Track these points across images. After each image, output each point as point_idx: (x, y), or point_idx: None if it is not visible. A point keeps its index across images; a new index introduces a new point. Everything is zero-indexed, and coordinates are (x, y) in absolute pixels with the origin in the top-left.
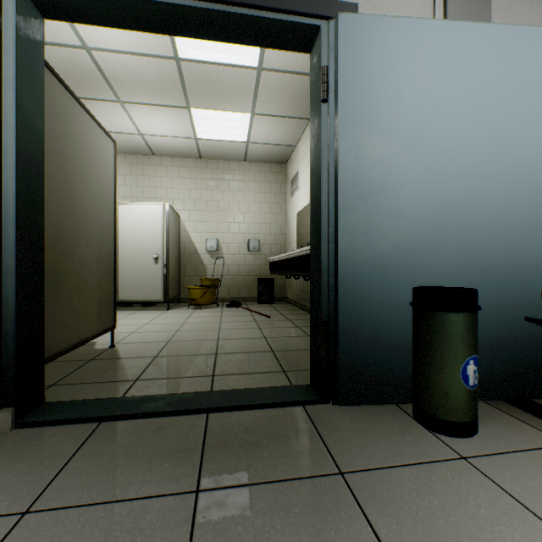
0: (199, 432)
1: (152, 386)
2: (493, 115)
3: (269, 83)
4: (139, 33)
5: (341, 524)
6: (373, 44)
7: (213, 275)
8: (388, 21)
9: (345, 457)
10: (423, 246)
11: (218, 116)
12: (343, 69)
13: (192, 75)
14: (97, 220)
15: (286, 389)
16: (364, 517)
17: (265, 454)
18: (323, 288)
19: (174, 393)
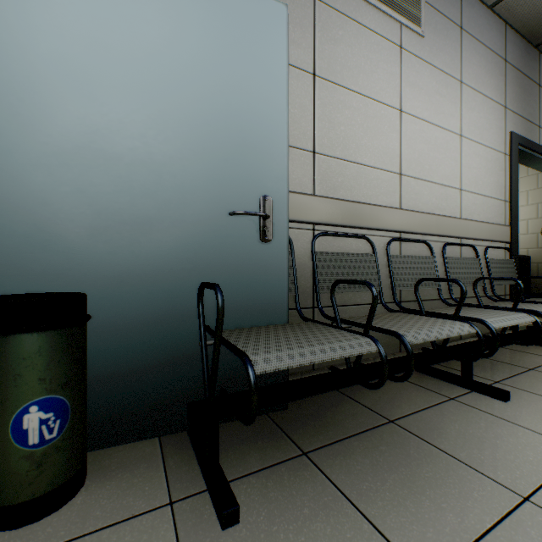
0: None
1: None
2: (161, 71)
3: None
4: None
5: None
6: None
7: None
8: None
9: None
10: (46, 235)
11: None
12: None
13: None
14: None
15: None
16: None
17: None
18: None
19: None
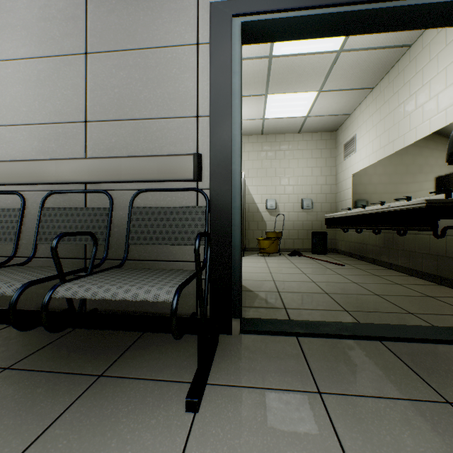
0: (390, 355)
1: (303, 314)
2: None
3: (344, 62)
4: None
5: None
6: None
7: (271, 229)
8: None
9: None
10: None
11: (288, 98)
12: None
13: (278, 68)
14: None
15: (438, 329)
16: None
17: None
18: None
19: (333, 321)
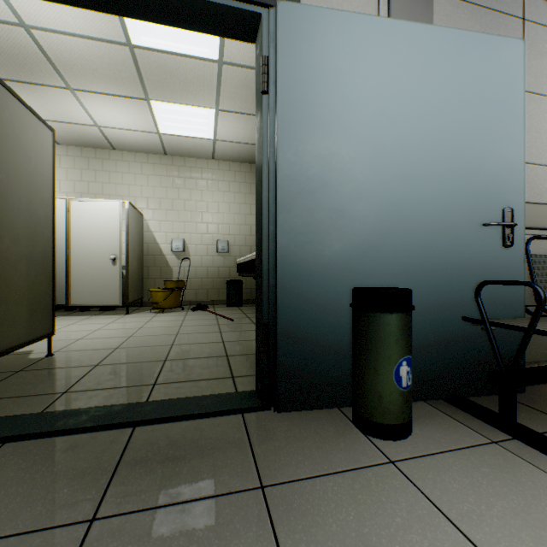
0: (118, 449)
1: (80, 399)
2: (432, 116)
3: (232, 78)
4: (84, 13)
5: (246, 546)
6: (313, 36)
7: (180, 277)
8: (329, 14)
9: (271, 469)
10: (365, 246)
11: (181, 110)
12: (282, 59)
13: (149, 65)
14: (28, 215)
15: (228, 397)
16: (273, 536)
17: (185, 470)
18: (264, 289)
19: (101, 406)
